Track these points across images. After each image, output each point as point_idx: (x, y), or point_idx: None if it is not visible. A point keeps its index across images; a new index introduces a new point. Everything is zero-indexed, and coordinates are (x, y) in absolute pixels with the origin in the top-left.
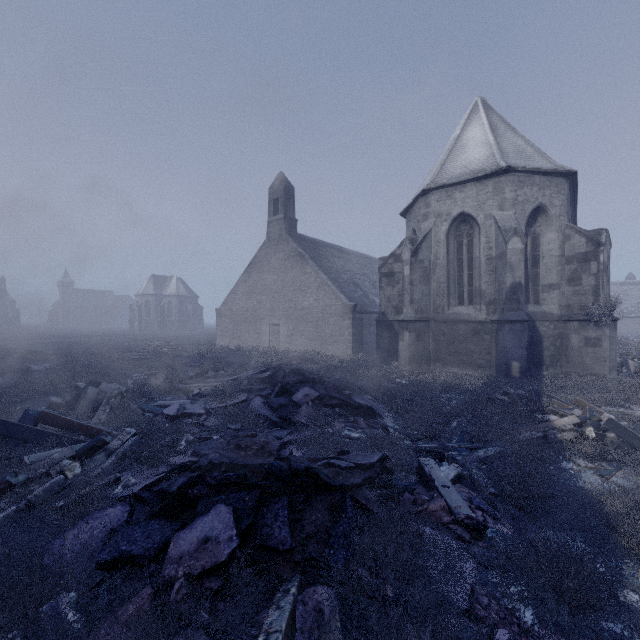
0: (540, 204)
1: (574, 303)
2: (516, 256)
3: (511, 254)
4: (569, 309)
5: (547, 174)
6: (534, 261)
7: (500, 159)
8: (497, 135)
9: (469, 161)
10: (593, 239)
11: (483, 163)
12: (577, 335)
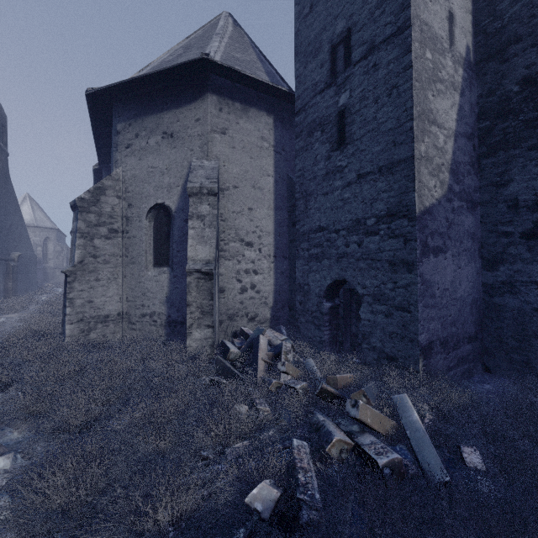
0: (48, 237)
1: (58, 264)
2: (40, 252)
3: (38, 251)
4: (57, 265)
5: (50, 229)
6: (46, 251)
7: (35, 222)
8: (34, 212)
9: (24, 219)
10: (62, 248)
11: (29, 221)
12: (58, 272)
